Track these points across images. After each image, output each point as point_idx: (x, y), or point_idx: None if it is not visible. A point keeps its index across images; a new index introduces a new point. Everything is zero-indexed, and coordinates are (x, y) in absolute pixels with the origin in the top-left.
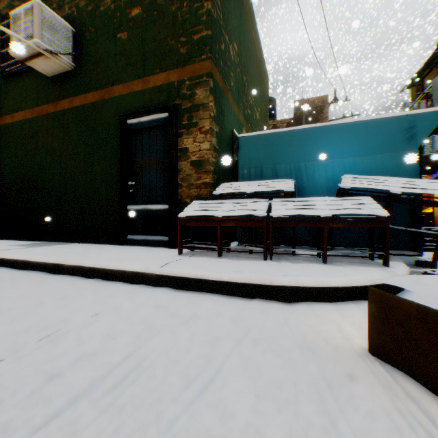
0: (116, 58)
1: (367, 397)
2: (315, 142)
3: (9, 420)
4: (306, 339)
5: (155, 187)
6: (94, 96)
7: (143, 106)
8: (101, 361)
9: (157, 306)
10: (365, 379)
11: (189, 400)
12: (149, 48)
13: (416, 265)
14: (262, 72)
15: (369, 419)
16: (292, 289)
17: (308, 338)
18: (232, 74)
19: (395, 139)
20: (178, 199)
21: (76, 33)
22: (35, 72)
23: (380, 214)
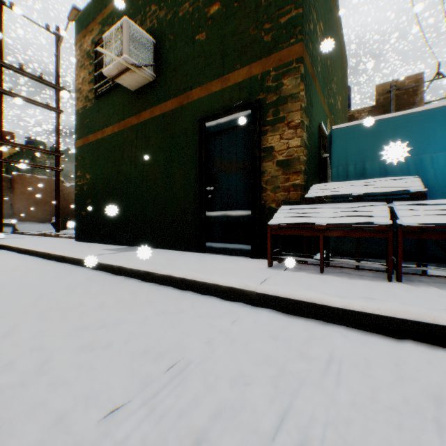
0: (194, 61)
1: None
2: None
3: None
4: None
5: (235, 191)
6: (173, 103)
7: (222, 106)
8: (249, 426)
9: (273, 337)
10: None
11: None
12: (229, 44)
13: None
14: (342, 56)
15: None
16: None
17: None
18: (319, 58)
19: None
20: (262, 204)
21: (156, 45)
22: (120, 89)
23: None
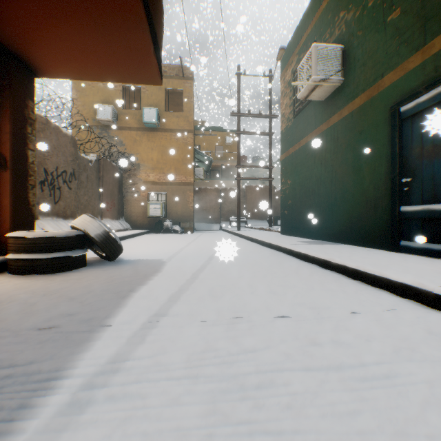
0: (385, 46)
1: None
2: None
3: (288, 353)
4: None
5: None
6: (361, 99)
7: (421, 82)
8: (351, 352)
9: (428, 331)
10: None
11: None
12: (431, 4)
13: None
14: None
15: None
16: None
17: None
18: None
19: None
20: None
21: (343, 48)
22: (312, 103)
23: None
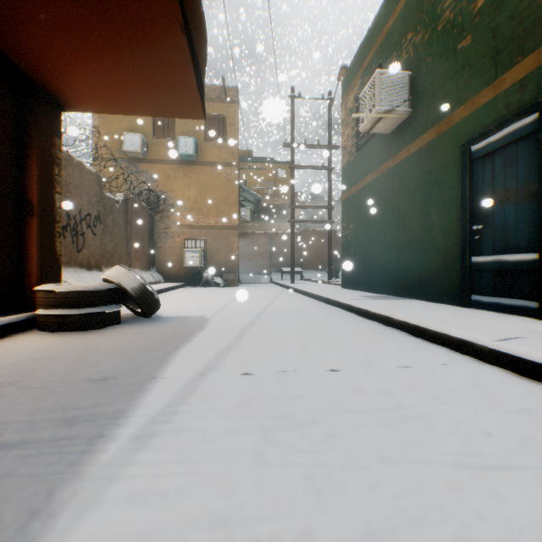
0: (455, 76)
1: None
2: None
3: (334, 399)
4: None
5: (513, 228)
6: (430, 134)
7: (492, 120)
8: (394, 399)
9: (474, 383)
10: None
11: (456, 462)
12: (502, 35)
13: None
14: None
15: None
16: None
17: None
18: None
19: None
20: None
21: (411, 75)
22: (377, 135)
23: None
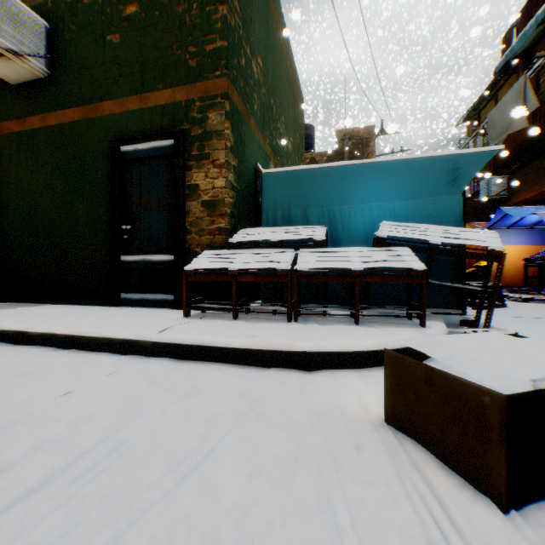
0: (106, 66)
1: (370, 468)
2: (352, 182)
3: None
4: (320, 411)
5: (157, 232)
6: (76, 114)
7: (141, 130)
8: (67, 448)
9: (149, 381)
10: (373, 449)
11: (171, 484)
12: (149, 57)
13: (461, 325)
14: (296, 94)
15: (367, 490)
16: (314, 355)
17: (322, 409)
18: (255, 95)
19: (438, 182)
20: (187, 248)
21: (51, 30)
22: None
23: (417, 267)
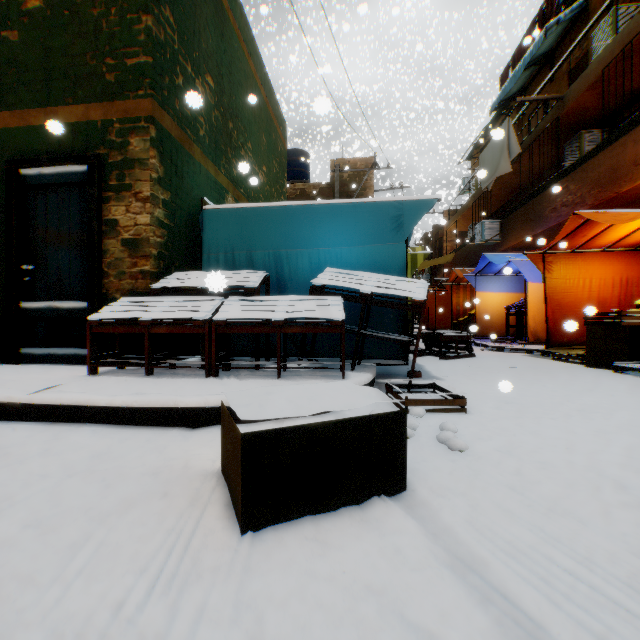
0: (2, 69)
1: (159, 511)
2: (299, 224)
3: None
4: (164, 465)
5: (69, 274)
6: None
7: (48, 150)
8: None
9: None
10: (179, 495)
11: None
12: (58, 64)
13: (407, 376)
14: (272, 117)
15: (136, 529)
16: (202, 411)
17: (168, 464)
18: (202, 119)
19: (383, 229)
20: (104, 294)
21: None
22: None
23: (335, 318)
